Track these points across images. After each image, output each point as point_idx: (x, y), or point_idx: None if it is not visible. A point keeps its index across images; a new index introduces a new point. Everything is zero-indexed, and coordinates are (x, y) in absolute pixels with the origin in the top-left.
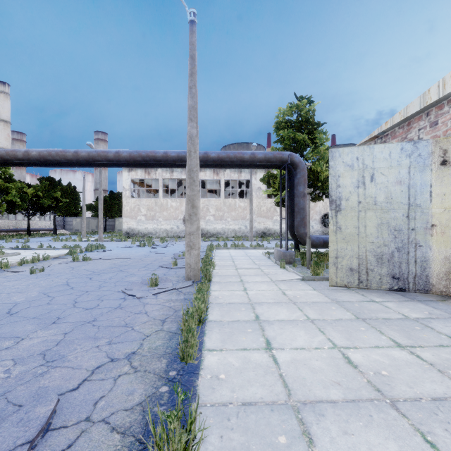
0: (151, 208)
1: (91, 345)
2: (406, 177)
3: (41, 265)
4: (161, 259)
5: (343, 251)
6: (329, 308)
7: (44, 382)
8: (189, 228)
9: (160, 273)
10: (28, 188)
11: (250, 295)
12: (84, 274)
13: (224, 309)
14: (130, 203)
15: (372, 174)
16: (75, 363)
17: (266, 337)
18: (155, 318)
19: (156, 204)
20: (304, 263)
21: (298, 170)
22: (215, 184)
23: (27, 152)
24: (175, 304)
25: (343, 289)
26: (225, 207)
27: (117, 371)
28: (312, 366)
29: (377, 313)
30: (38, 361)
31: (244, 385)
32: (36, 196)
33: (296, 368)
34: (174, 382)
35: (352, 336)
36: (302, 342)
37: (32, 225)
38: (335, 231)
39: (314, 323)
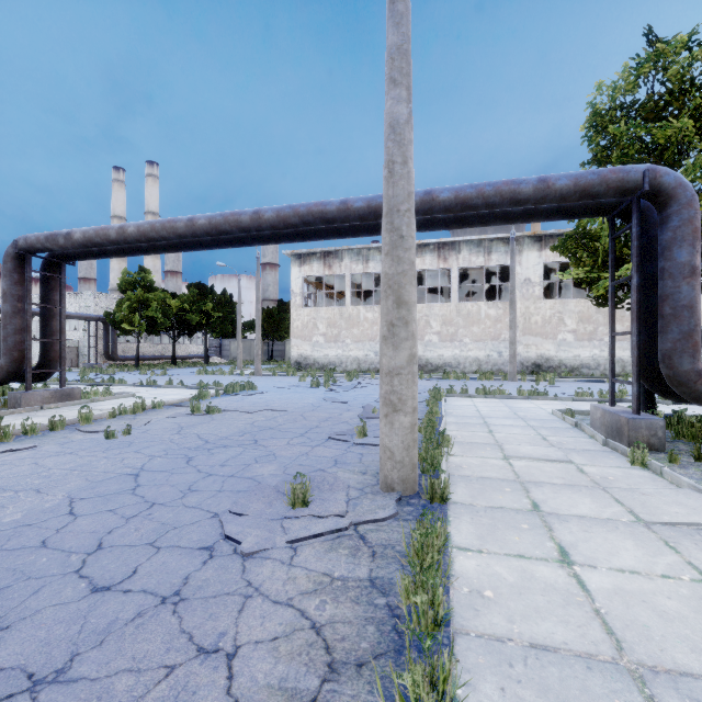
0: (334, 322)
1: None
2: None
3: (138, 420)
4: (338, 417)
5: None
6: None
7: None
8: (390, 358)
9: (327, 455)
10: (172, 299)
11: (600, 600)
12: (187, 447)
13: None
14: (302, 315)
15: None
16: None
17: None
18: None
19: (341, 316)
20: (701, 455)
21: (673, 207)
22: (440, 281)
23: (122, 228)
24: (338, 610)
25: None
26: (460, 318)
27: None
28: None
29: None
30: None
31: None
32: (182, 311)
33: None
34: None
35: None
36: None
37: (181, 351)
38: None
39: None
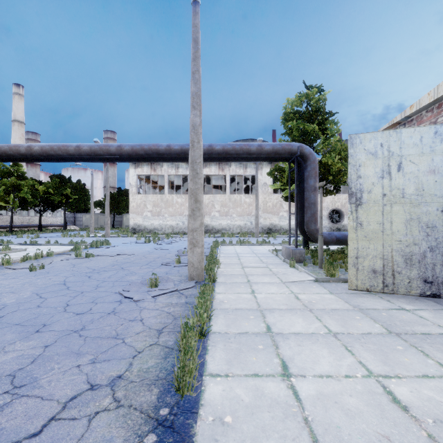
0: (157, 204)
1: (71, 364)
2: (441, 165)
3: (43, 261)
4: (164, 256)
5: (365, 251)
6: (352, 317)
7: (1, 421)
8: (192, 224)
9: (162, 271)
10: (39, 185)
11: (259, 299)
12: (84, 272)
13: (230, 317)
14: (136, 199)
15: (399, 162)
16: (47, 390)
17: (281, 358)
18: (151, 327)
19: (162, 200)
20: (315, 262)
21: (308, 162)
22: (221, 181)
23: (29, 147)
24: (175, 309)
25: (364, 294)
26: (231, 203)
27: (94, 406)
28: (346, 406)
29: (412, 325)
30: (3, 387)
31: (258, 435)
32: (47, 193)
33: (325, 409)
34: (165, 427)
35: (389, 358)
36: (327, 366)
37: (44, 221)
38: (355, 228)
39: (338, 339)
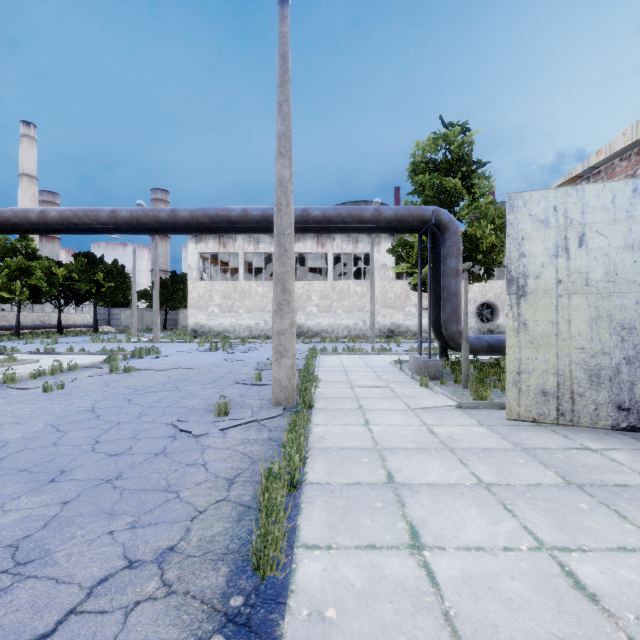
0: (228, 295)
1: (101, 530)
2: None
3: (63, 378)
4: (238, 370)
5: (530, 363)
6: (513, 461)
7: None
8: (279, 324)
9: (235, 392)
10: (58, 268)
11: (376, 434)
12: (122, 393)
13: (333, 460)
14: (198, 288)
15: (581, 234)
16: (64, 569)
17: (408, 521)
18: (218, 475)
19: (235, 290)
20: (457, 379)
21: (447, 234)
22: (320, 261)
23: (43, 212)
24: (254, 448)
25: (530, 426)
26: (334, 293)
27: (134, 593)
28: (506, 594)
29: (601, 473)
30: (1, 563)
31: (375, 638)
32: (70, 280)
33: (474, 598)
34: (237, 624)
35: (569, 522)
36: (477, 533)
37: (66, 320)
38: (517, 329)
39: (492, 492)
